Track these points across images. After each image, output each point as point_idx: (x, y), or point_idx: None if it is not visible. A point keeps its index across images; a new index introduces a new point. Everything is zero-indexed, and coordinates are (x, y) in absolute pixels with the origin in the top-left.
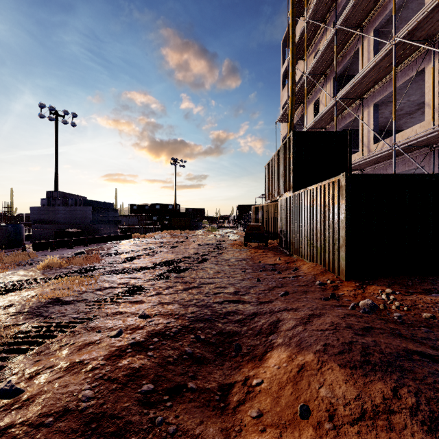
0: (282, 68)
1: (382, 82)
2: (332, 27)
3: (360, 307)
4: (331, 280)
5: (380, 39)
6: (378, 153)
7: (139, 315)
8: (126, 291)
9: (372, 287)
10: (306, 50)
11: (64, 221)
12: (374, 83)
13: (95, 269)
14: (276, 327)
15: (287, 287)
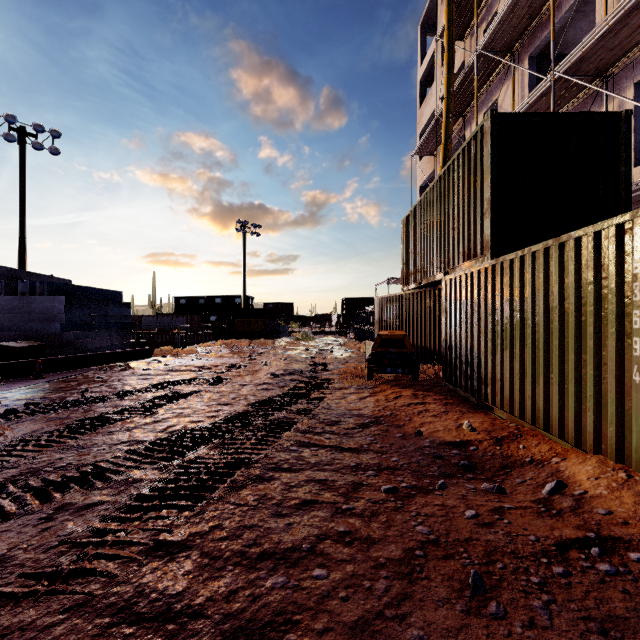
0: (421, 67)
1: None
2: None
3: None
4: None
5: None
6: None
7: None
8: None
9: None
10: (476, 6)
11: (9, 324)
12: None
13: None
14: None
15: None
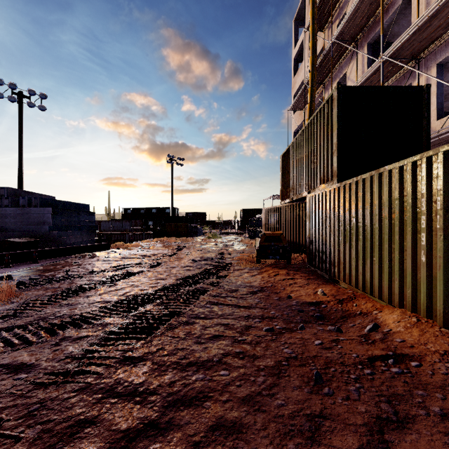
0: (295, 49)
1: None
2: None
3: None
4: None
5: None
6: None
7: None
8: None
9: None
10: (332, 9)
11: (13, 227)
12: (444, 29)
13: None
14: None
15: (419, 424)
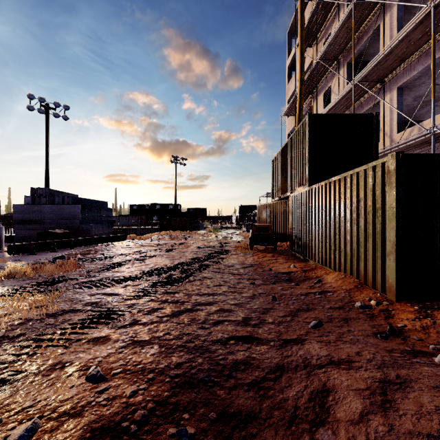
0: (288, 59)
1: (409, 60)
2: (345, 7)
3: None
4: (375, 299)
5: (413, 3)
6: (411, 139)
7: (88, 374)
8: (89, 318)
9: None
10: (316, 33)
11: (50, 220)
12: (400, 61)
13: (64, 280)
14: (324, 407)
15: (316, 310)
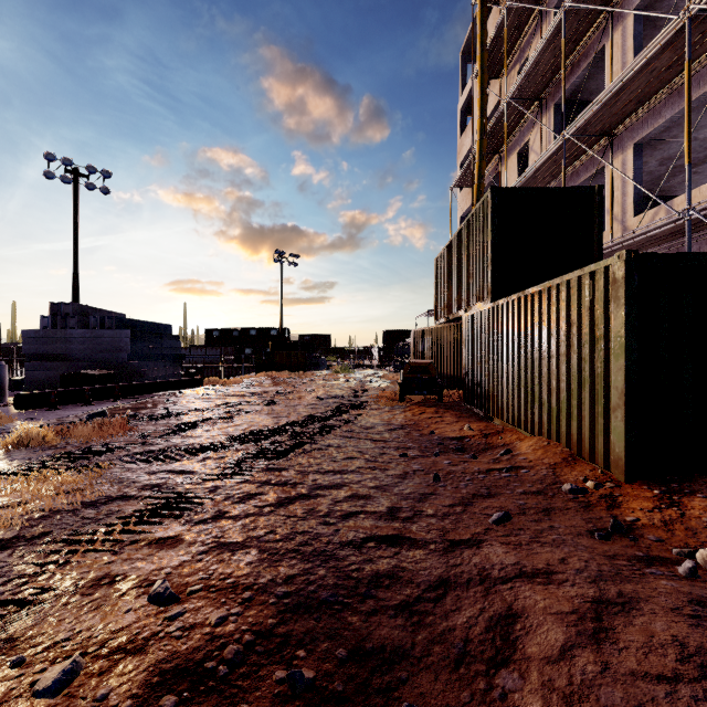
0: (462, 97)
1: (652, 102)
2: (552, 15)
3: (703, 566)
4: (593, 479)
5: (657, 13)
6: (654, 228)
7: (151, 592)
8: (150, 508)
9: (697, 502)
10: (506, 57)
11: (81, 355)
12: (637, 103)
13: (107, 450)
14: (508, 639)
15: (502, 496)
